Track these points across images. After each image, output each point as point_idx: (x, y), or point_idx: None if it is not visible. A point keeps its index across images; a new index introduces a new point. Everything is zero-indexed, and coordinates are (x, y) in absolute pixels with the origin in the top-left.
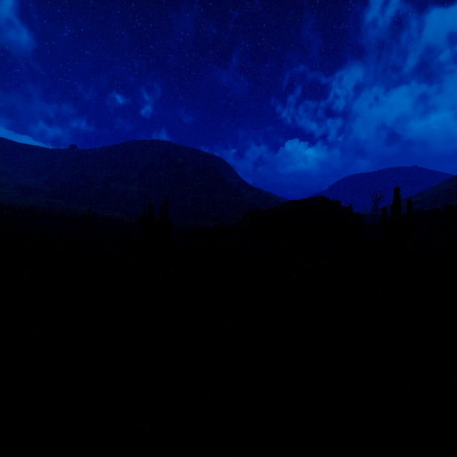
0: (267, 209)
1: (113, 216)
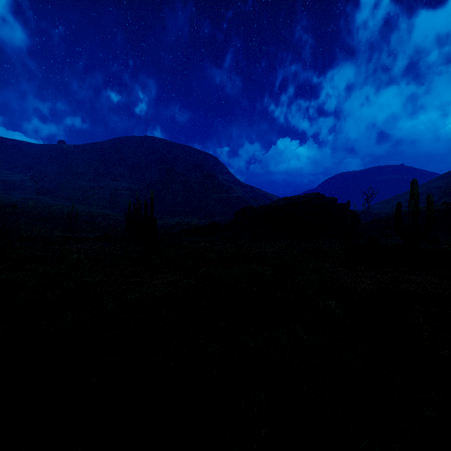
0: (260, 206)
1: (100, 213)
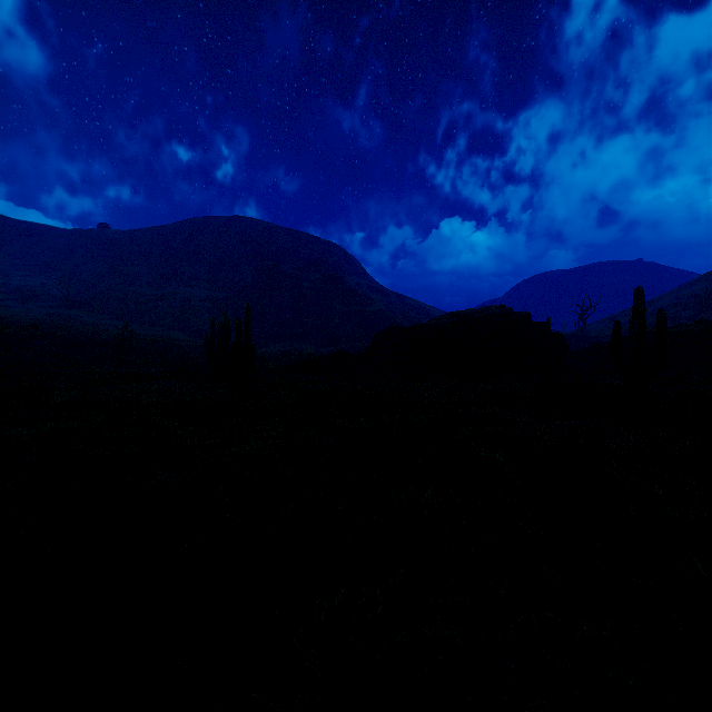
0: (413, 326)
1: (165, 337)
